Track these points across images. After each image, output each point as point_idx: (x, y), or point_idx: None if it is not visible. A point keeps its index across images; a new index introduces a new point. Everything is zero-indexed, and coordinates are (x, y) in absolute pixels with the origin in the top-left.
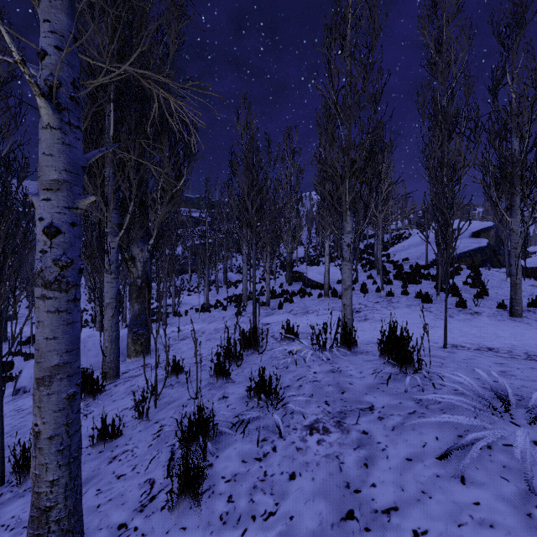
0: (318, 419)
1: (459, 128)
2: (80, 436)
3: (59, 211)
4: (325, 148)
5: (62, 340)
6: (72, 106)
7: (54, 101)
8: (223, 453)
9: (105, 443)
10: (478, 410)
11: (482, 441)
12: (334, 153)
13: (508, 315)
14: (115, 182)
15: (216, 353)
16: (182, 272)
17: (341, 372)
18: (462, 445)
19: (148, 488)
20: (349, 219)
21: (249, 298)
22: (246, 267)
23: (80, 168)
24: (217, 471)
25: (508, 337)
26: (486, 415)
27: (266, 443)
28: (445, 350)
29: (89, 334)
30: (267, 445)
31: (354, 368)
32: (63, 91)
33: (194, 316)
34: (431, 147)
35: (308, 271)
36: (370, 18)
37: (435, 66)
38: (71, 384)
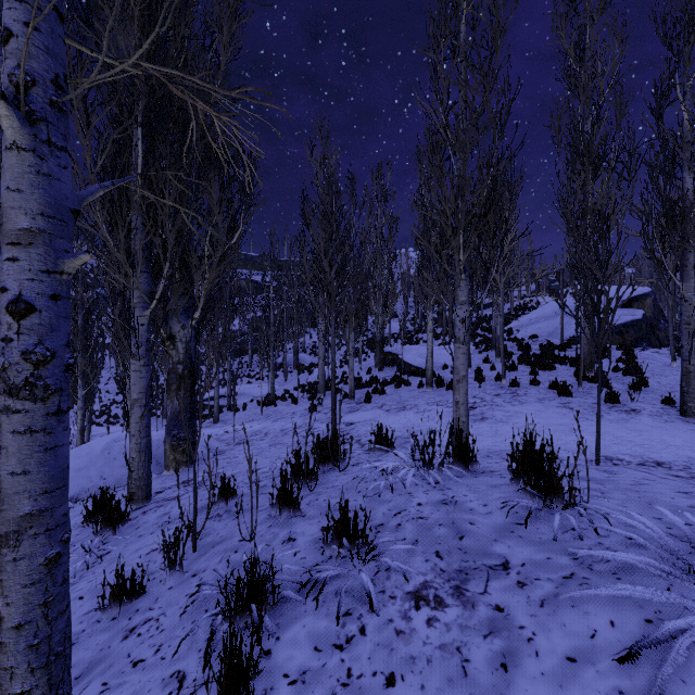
0: (427, 583)
1: (607, 162)
2: (67, 619)
3: (31, 278)
4: (430, 187)
5: (37, 475)
6: (54, 117)
7: (24, 108)
8: (287, 633)
9: (121, 605)
10: (672, 576)
11: (687, 635)
12: (443, 193)
13: (678, 415)
14: (144, 235)
15: (280, 474)
16: (240, 352)
17: (456, 505)
18: (657, 640)
19: (176, 688)
20: (464, 285)
21: (327, 387)
22: (323, 347)
23: (68, 211)
24: (277, 663)
25: (681, 446)
26: (685, 586)
27: (350, 619)
28: (600, 468)
29: (115, 437)
30: (351, 622)
31: (475, 498)
32: (38, 92)
33: (255, 411)
34: (570, 187)
35: (404, 352)
36: (493, 7)
37: (575, 80)
38: (52, 542)
